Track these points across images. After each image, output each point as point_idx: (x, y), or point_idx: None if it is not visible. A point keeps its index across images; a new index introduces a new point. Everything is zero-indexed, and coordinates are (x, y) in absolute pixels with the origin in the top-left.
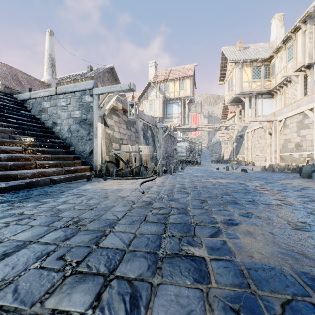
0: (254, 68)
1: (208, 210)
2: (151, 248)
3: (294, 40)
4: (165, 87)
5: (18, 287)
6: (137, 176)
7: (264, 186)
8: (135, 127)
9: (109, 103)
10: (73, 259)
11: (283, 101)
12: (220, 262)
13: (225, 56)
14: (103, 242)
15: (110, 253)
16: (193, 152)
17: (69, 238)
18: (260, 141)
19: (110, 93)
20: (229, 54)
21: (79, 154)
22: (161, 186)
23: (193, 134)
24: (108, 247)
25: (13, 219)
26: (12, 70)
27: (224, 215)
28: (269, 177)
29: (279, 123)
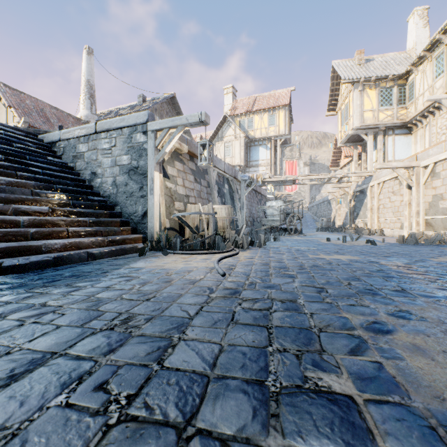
0: (382, 90)
1: (334, 306)
2: (252, 374)
3: (446, 45)
4: (247, 122)
5: (27, 445)
6: (211, 250)
7: (411, 267)
8: (207, 178)
9: (170, 143)
10: (120, 390)
11: (428, 137)
12: (384, 407)
13: (337, 74)
14: (169, 358)
15: (182, 381)
16: (290, 215)
17: (114, 350)
18: (393, 198)
19: (172, 129)
20: (343, 71)
21: (128, 217)
22: (248, 265)
23: (287, 189)
24: (179, 368)
25: (30, 314)
26: (38, 103)
27: (362, 315)
28: (414, 252)
29: (424, 170)
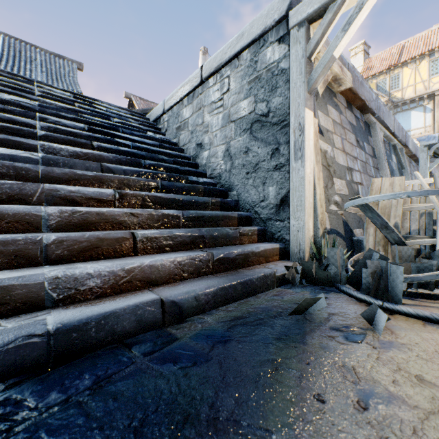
0: None
1: None
2: None
3: None
4: (389, 81)
5: None
6: None
7: None
8: (370, 143)
9: (349, 26)
10: None
11: None
12: None
13: None
14: None
15: None
16: None
17: None
18: None
19: None
20: None
21: (249, 209)
22: None
23: None
24: None
25: None
26: None
27: None
28: None
29: None
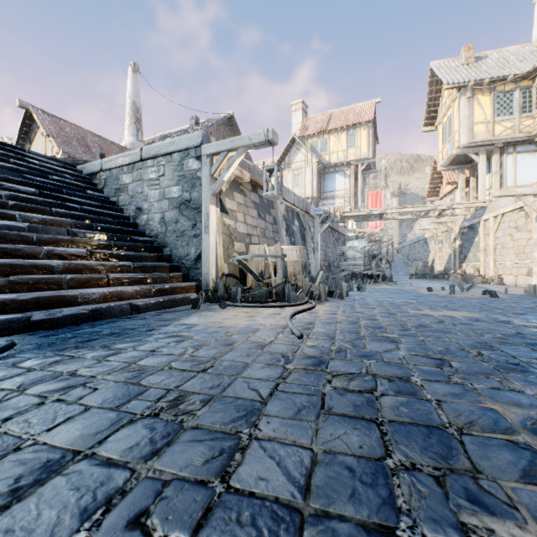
0: (499, 95)
1: (468, 389)
2: (371, 511)
3: None
4: (320, 144)
5: None
6: (279, 302)
7: None
8: (272, 213)
9: (229, 169)
10: (166, 531)
11: None
12: None
13: (437, 79)
14: (237, 472)
15: (260, 519)
16: (376, 258)
17: (159, 452)
18: (516, 235)
19: (231, 152)
20: (445, 74)
21: (178, 261)
22: (331, 323)
23: (370, 226)
24: (253, 492)
25: (55, 387)
26: (79, 130)
27: (518, 406)
28: None
29: None
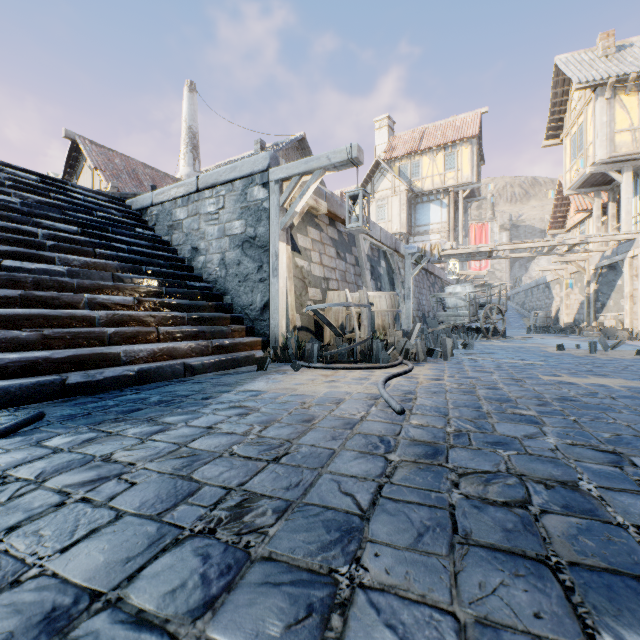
0: None
1: None
2: None
3: None
4: (411, 168)
5: None
6: (365, 363)
7: None
8: (354, 252)
9: (303, 197)
10: None
11: None
12: None
13: (564, 78)
14: None
15: None
16: (485, 307)
17: (214, 603)
18: None
19: (305, 176)
20: (575, 70)
21: (241, 311)
22: (438, 393)
23: (473, 268)
24: None
25: (81, 479)
26: (129, 162)
27: None
28: None
29: None
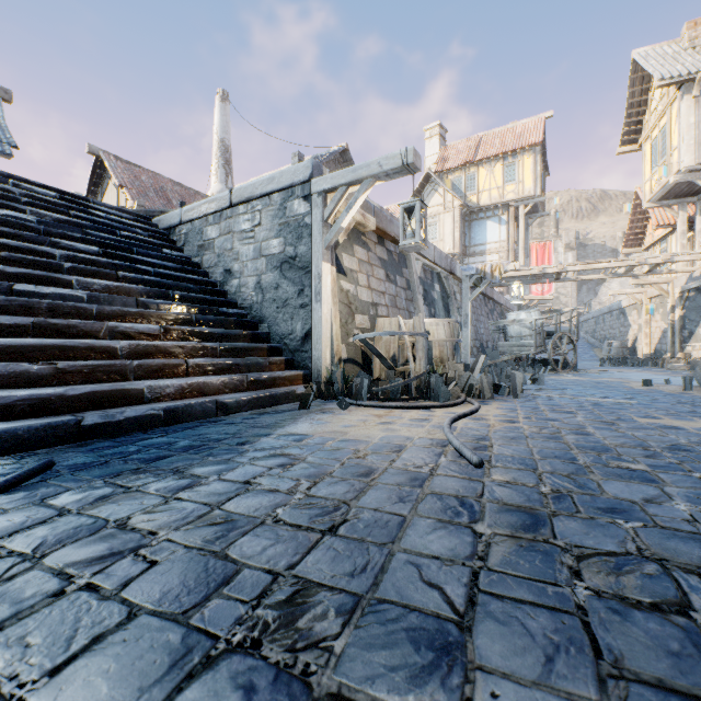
0: None
1: None
2: None
3: None
4: (465, 181)
5: None
6: (422, 401)
7: None
8: (405, 274)
9: (350, 210)
10: None
11: None
12: None
13: (643, 74)
14: None
15: None
16: (554, 336)
17: None
18: None
19: (352, 187)
20: (656, 65)
21: (279, 341)
22: (517, 439)
23: (534, 292)
24: None
25: (89, 554)
26: (157, 179)
27: None
28: None
29: None
